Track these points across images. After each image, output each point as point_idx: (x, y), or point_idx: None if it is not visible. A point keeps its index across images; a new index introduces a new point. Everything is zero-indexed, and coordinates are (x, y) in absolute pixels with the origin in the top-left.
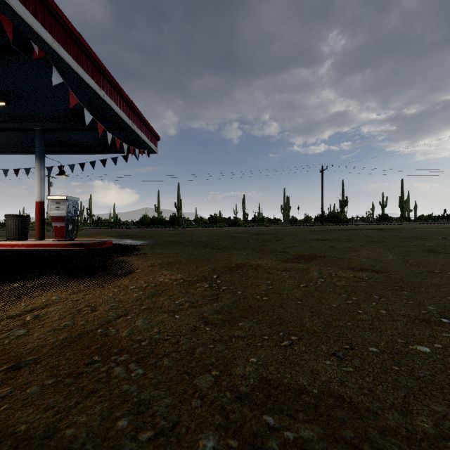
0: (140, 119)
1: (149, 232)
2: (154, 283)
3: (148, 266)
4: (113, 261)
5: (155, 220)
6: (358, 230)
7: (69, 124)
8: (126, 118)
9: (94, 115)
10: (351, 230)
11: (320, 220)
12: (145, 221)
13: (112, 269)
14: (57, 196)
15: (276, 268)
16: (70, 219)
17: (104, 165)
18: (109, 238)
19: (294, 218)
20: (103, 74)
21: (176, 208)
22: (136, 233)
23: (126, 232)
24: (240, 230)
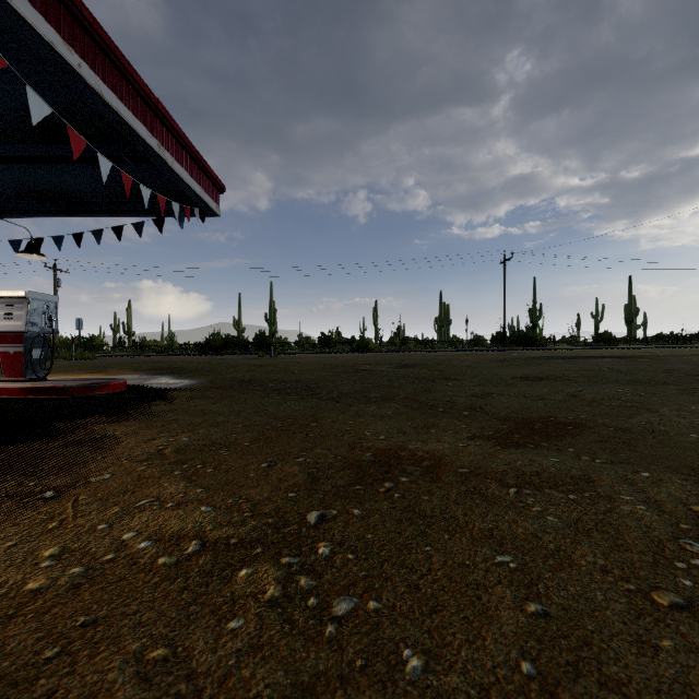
0: (180, 143)
1: (211, 362)
2: (90, 556)
3: (144, 459)
4: (71, 439)
5: (230, 341)
6: (584, 358)
7: (34, 147)
8: (145, 132)
9: (80, 127)
10: (574, 360)
11: (500, 342)
12: (213, 344)
13: (34, 472)
14: (7, 291)
15: (492, 472)
16: (37, 337)
17: (118, 237)
18: (132, 373)
19: (458, 338)
20: (76, 18)
21: (268, 322)
22: (186, 365)
23: (171, 362)
24: (373, 359)
